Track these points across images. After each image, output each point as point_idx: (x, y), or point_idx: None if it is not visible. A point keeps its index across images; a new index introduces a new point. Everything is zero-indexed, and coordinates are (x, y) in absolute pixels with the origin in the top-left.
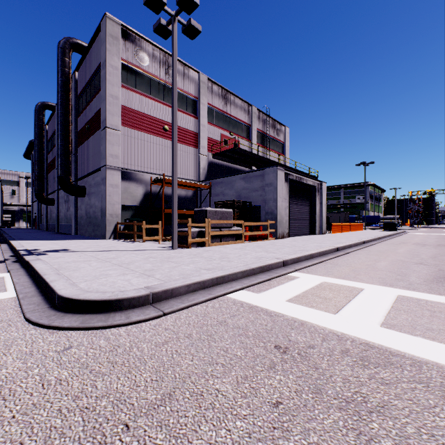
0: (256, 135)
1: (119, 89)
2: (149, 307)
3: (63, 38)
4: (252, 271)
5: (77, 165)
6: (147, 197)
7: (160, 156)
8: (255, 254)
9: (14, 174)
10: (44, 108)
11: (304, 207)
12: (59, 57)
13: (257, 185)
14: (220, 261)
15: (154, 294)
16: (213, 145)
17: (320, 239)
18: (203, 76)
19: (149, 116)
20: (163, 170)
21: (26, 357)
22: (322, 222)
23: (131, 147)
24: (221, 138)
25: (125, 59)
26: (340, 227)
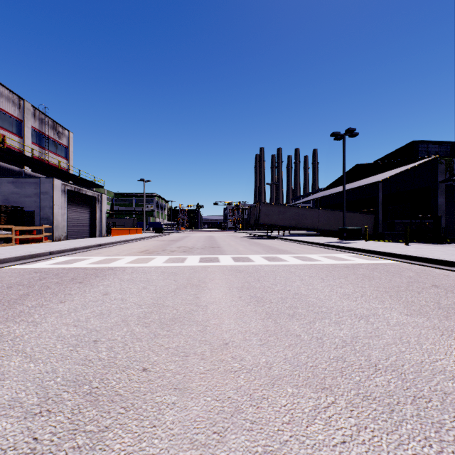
0: (30, 133)
1: None
2: None
3: None
4: (23, 257)
5: None
6: None
7: None
8: (27, 250)
9: None
10: None
11: (85, 214)
12: None
13: (31, 191)
14: None
15: None
16: None
17: (95, 240)
18: None
19: None
20: None
21: None
22: (102, 227)
23: None
24: None
25: None
26: (120, 231)
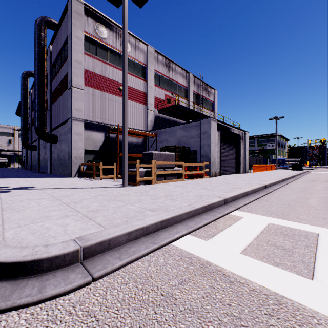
0: (192, 95)
1: (82, 56)
2: (77, 267)
3: (39, 17)
4: (196, 211)
5: (52, 119)
6: (105, 143)
7: (116, 111)
8: (196, 192)
9: (10, 128)
10: (29, 75)
11: (232, 151)
12: (36, 32)
13: (194, 133)
14: (165, 199)
15: (85, 248)
16: (159, 103)
17: (246, 177)
18: (150, 48)
19: (107, 78)
20: (118, 121)
21: None
22: (245, 164)
23: (93, 103)
24: (165, 97)
25: (87, 32)
26: (258, 167)
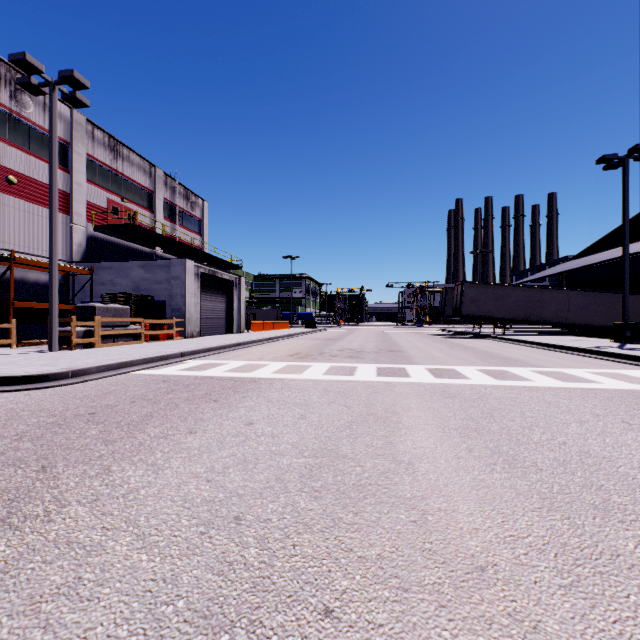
0: (162, 206)
1: None
2: (71, 379)
3: None
4: (151, 359)
5: None
6: None
7: (1, 221)
8: (156, 350)
9: None
10: None
11: (220, 303)
12: None
13: (162, 276)
14: (120, 355)
15: (73, 371)
16: (96, 213)
17: (233, 337)
18: (79, 114)
19: None
20: (6, 241)
21: (4, 398)
22: (240, 320)
23: None
24: (108, 204)
25: None
26: (262, 325)
